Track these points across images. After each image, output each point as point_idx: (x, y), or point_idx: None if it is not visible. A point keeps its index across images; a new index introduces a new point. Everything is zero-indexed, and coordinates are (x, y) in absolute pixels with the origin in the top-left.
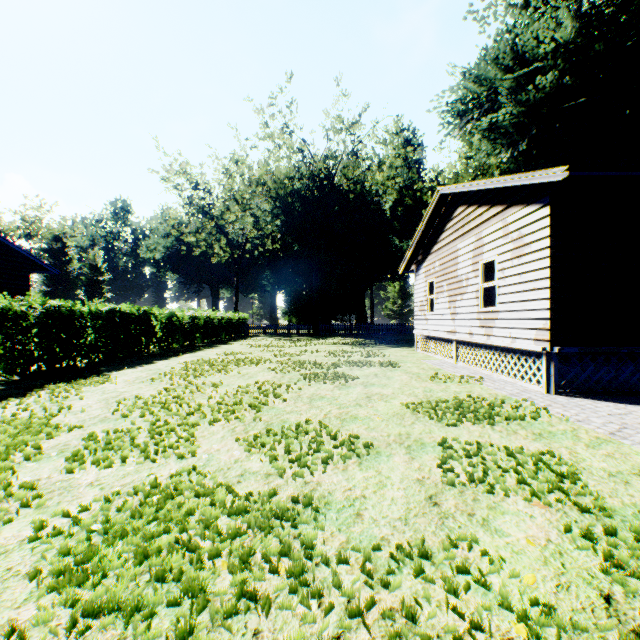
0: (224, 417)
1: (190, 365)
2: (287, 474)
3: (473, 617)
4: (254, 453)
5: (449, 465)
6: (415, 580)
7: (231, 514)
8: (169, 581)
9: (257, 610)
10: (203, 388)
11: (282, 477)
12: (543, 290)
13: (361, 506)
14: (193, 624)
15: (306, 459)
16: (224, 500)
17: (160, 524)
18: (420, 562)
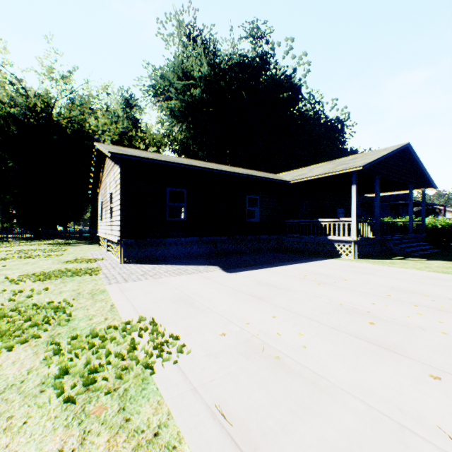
0: None
1: None
2: None
3: None
4: None
5: None
6: None
7: None
8: None
9: None
10: None
11: None
12: (119, 210)
13: None
14: None
15: None
16: None
17: None
18: None
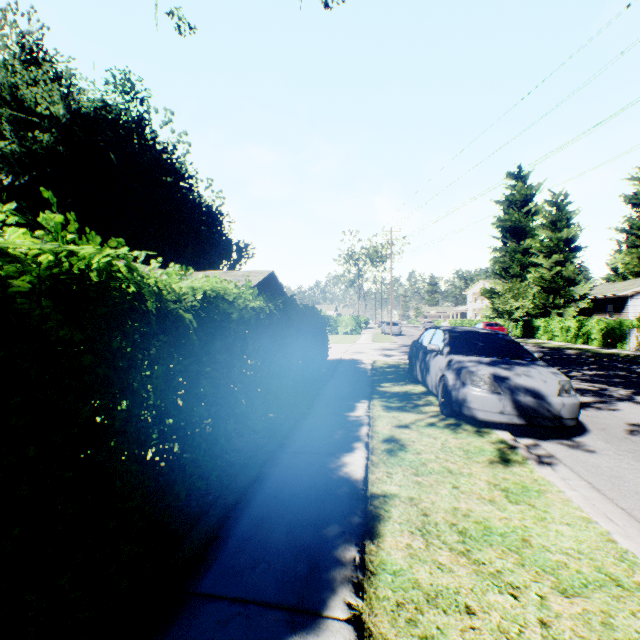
0: None
1: None
2: None
3: None
4: None
5: None
6: None
7: None
8: None
9: None
10: None
11: None
12: None
13: None
14: None
15: None
16: None
17: None
18: None
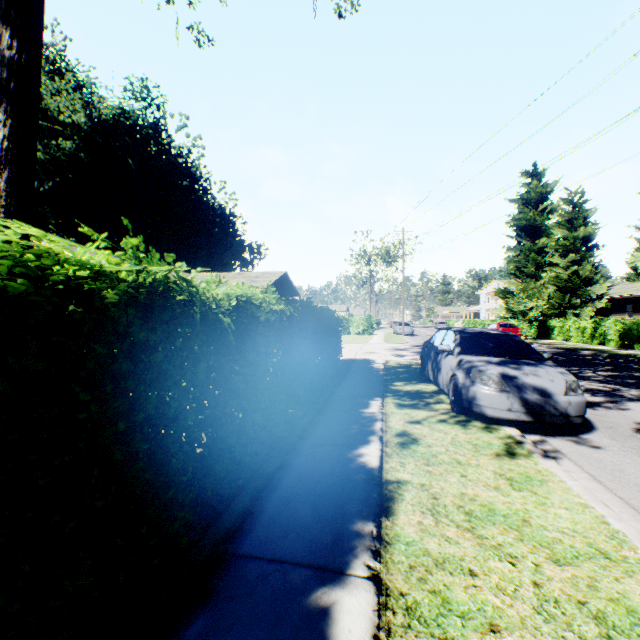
0: None
1: None
2: None
3: None
4: None
5: None
6: None
7: None
8: None
9: None
10: None
11: None
12: None
13: None
14: None
15: None
16: None
17: None
18: None
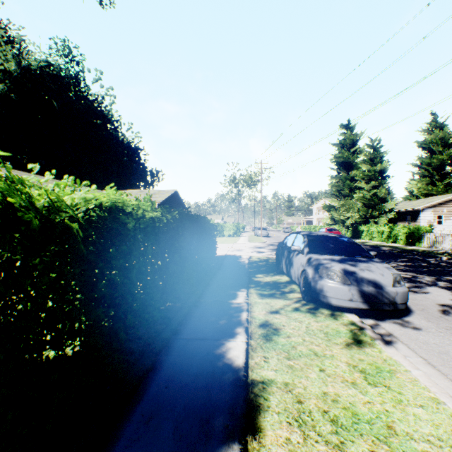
0: None
1: None
2: None
3: None
4: None
5: None
6: None
7: None
8: None
9: None
10: None
11: None
12: None
13: None
14: None
15: None
16: None
17: None
18: None
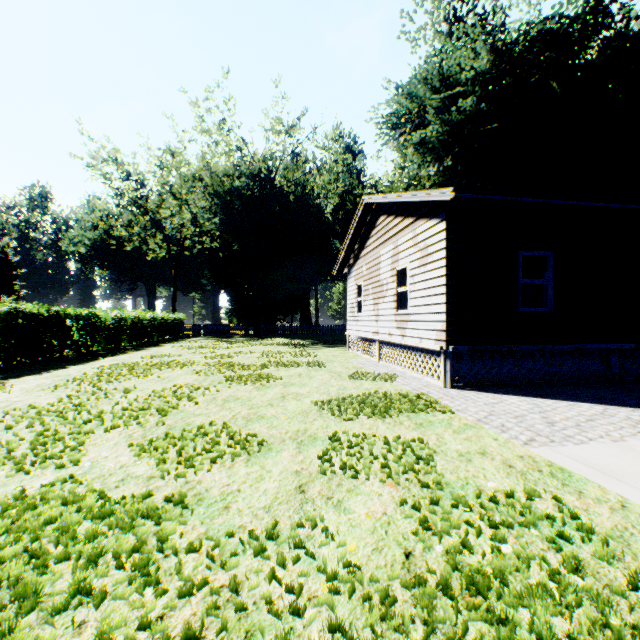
0: (124, 423)
1: (107, 370)
2: (171, 475)
3: (292, 583)
4: (144, 457)
5: (330, 456)
6: (255, 559)
7: (95, 518)
8: (4, 589)
9: (88, 603)
10: (112, 394)
11: (164, 479)
12: (441, 295)
13: (233, 499)
14: (17, 625)
15: (196, 460)
16: (92, 505)
17: (10, 535)
18: (262, 543)
